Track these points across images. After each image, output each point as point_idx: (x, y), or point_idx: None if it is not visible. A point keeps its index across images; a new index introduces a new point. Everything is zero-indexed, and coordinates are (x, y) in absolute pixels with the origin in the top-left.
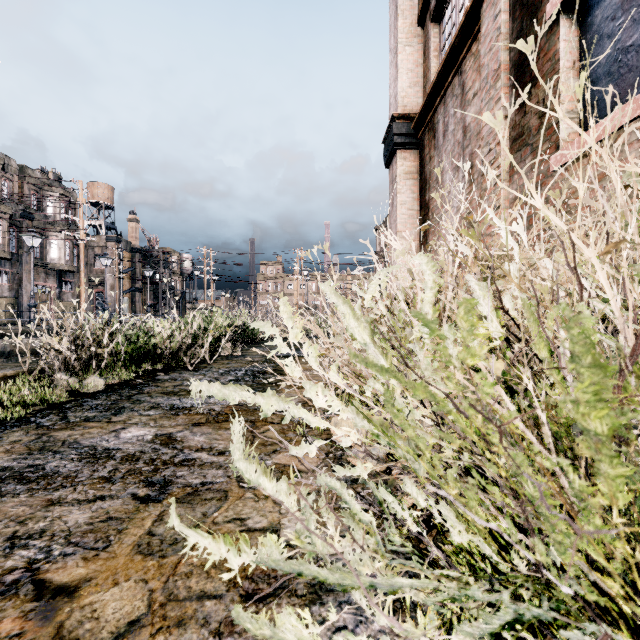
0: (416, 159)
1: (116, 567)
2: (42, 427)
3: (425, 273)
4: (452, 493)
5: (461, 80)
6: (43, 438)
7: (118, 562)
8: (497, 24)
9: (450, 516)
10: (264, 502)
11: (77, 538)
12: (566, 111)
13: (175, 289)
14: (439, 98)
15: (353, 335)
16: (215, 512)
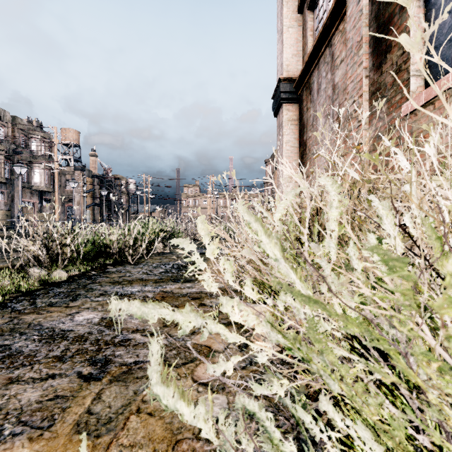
0: (296, 110)
1: (56, 448)
2: (15, 311)
3: (330, 194)
4: (373, 418)
5: (331, 51)
6: (14, 321)
7: (58, 442)
8: (360, 7)
9: (368, 437)
10: (185, 380)
11: (27, 417)
12: (415, 70)
13: (123, 204)
14: (314, 65)
15: (265, 251)
16: (144, 390)
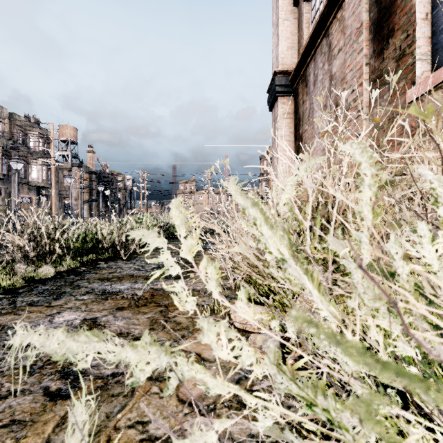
0: (292, 103)
1: None
2: None
3: (359, 166)
4: None
5: (328, 41)
6: None
7: None
8: None
9: None
10: (168, 399)
11: None
12: (420, 54)
13: (120, 200)
14: (310, 56)
15: (267, 247)
16: (119, 413)
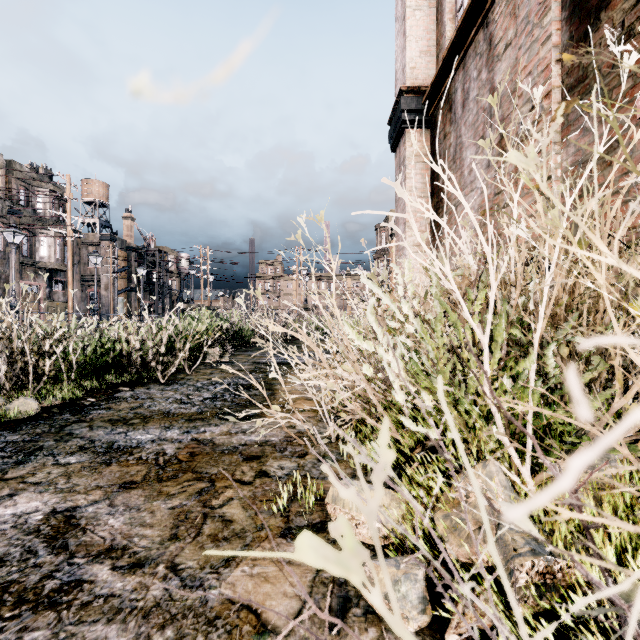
0: (427, 139)
1: None
2: None
3: None
4: None
5: (487, 33)
6: None
7: None
8: None
9: None
10: None
11: None
12: None
13: (172, 289)
14: (457, 62)
15: None
16: None
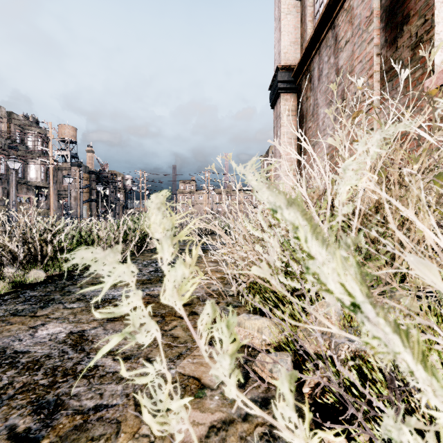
0: (295, 100)
1: None
2: None
3: None
4: None
5: (334, 33)
6: None
7: None
8: None
9: None
10: None
11: None
12: (440, 40)
13: (120, 200)
14: (315, 50)
15: (322, 282)
16: None
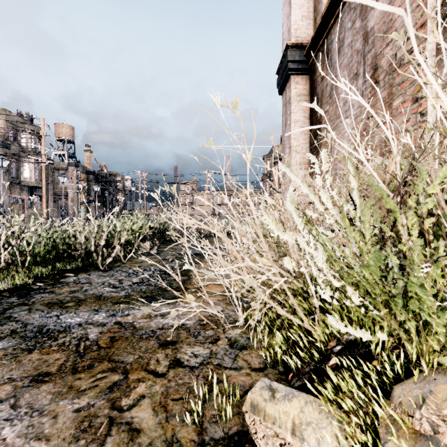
0: (307, 83)
1: None
2: None
3: None
4: None
5: None
6: None
7: None
8: None
9: None
10: None
11: None
12: None
13: (119, 201)
14: (334, 18)
15: None
16: None
